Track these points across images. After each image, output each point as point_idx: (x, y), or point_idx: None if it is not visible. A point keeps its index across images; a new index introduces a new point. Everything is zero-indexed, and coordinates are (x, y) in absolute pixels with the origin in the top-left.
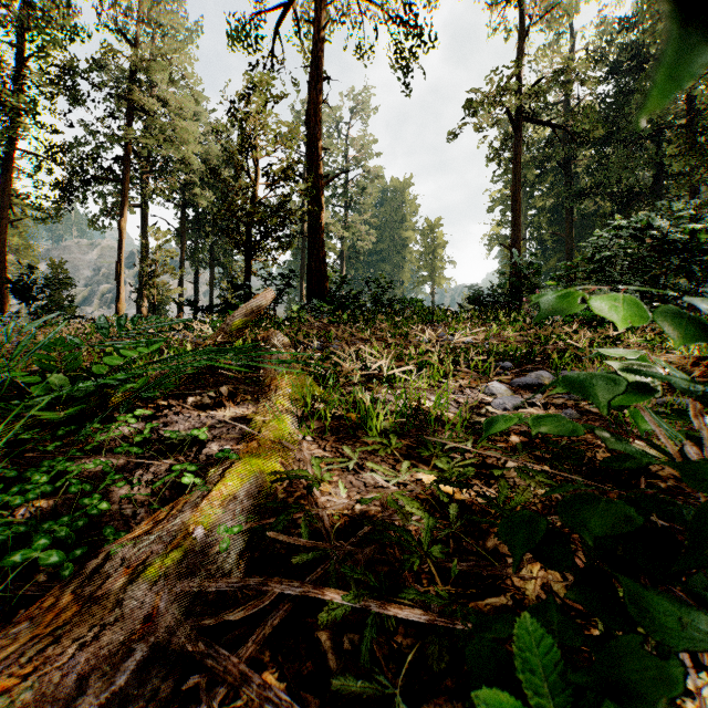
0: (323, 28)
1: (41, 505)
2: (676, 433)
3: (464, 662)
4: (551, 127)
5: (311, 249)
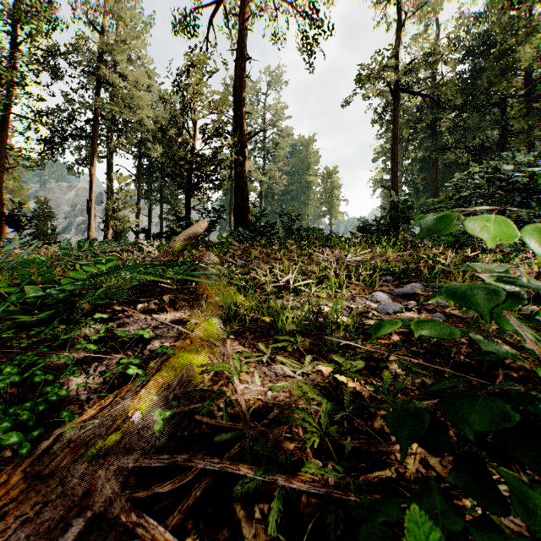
0: (246, 20)
1: (13, 391)
2: (534, 335)
3: (356, 528)
4: (421, 96)
5: (237, 190)
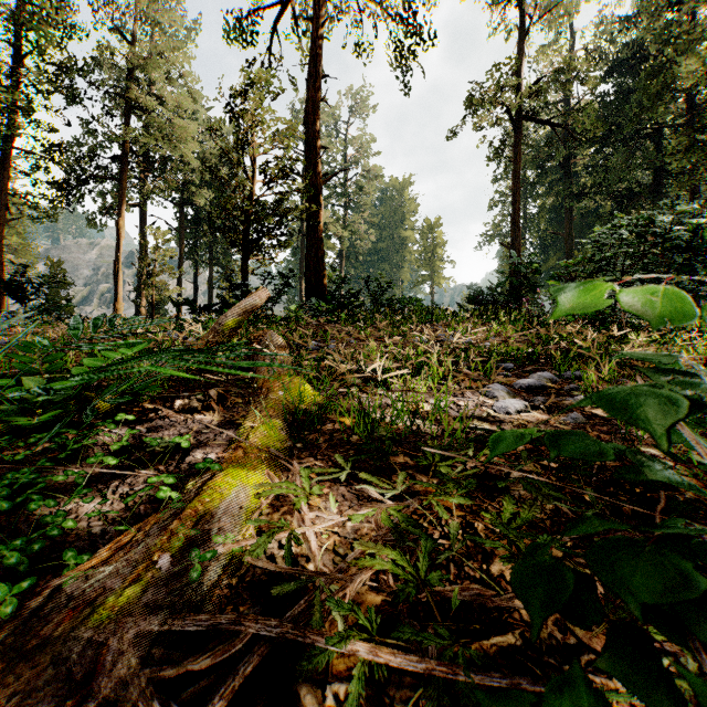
0: (322, 25)
1: (2, 521)
2: None
3: None
4: (551, 126)
5: (309, 248)
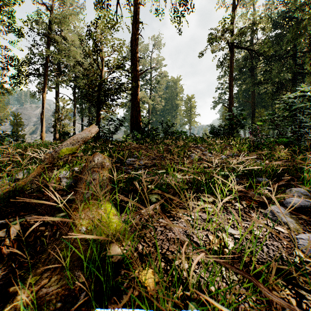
0: None
1: None
2: None
3: None
4: (247, 50)
5: (133, 106)
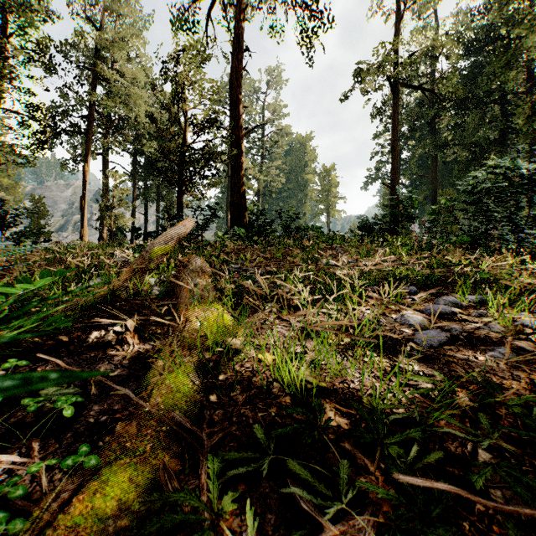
0: (243, 9)
1: None
2: None
3: None
4: (422, 92)
5: (233, 186)
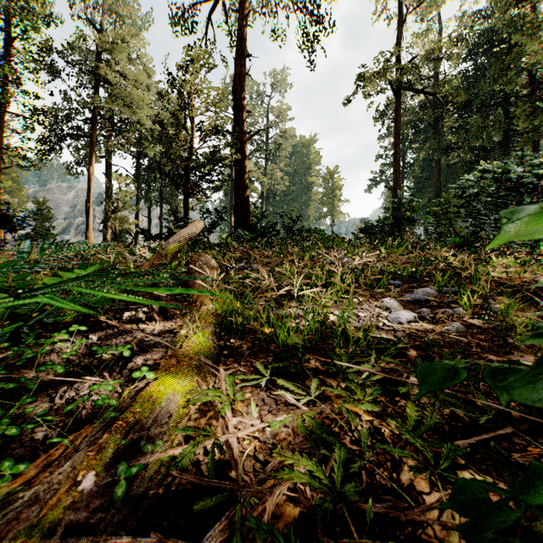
0: (247, 16)
1: None
2: None
3: None
4: (424, 95)
5: (237, 190)
